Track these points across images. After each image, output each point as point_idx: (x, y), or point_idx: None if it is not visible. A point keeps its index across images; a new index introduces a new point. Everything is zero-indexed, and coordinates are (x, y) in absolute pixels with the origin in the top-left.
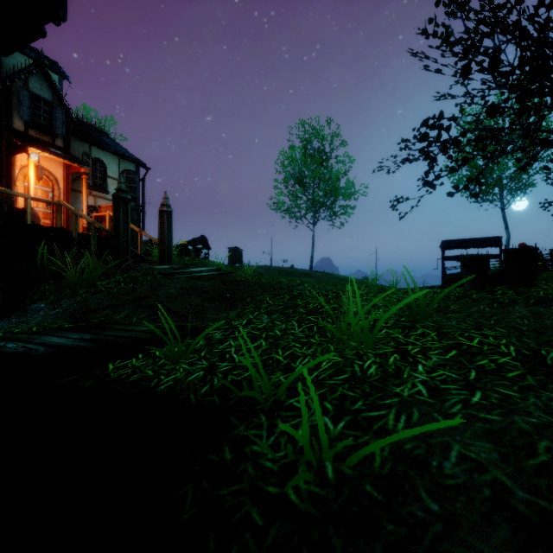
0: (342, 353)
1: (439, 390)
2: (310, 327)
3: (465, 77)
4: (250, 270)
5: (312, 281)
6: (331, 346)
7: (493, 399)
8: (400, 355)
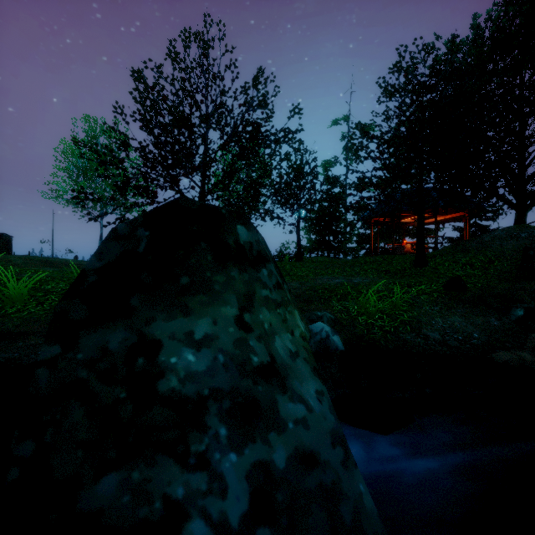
0: (3, 307)
1: (32, 313)
2: (0, 298)
3: (104, 166)
4: (2, 260)
5: (50, 270)
6: (1, 305)
7: (49, 312)
8: (37, 304)
